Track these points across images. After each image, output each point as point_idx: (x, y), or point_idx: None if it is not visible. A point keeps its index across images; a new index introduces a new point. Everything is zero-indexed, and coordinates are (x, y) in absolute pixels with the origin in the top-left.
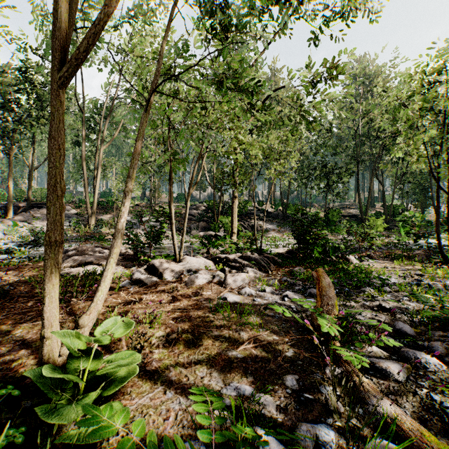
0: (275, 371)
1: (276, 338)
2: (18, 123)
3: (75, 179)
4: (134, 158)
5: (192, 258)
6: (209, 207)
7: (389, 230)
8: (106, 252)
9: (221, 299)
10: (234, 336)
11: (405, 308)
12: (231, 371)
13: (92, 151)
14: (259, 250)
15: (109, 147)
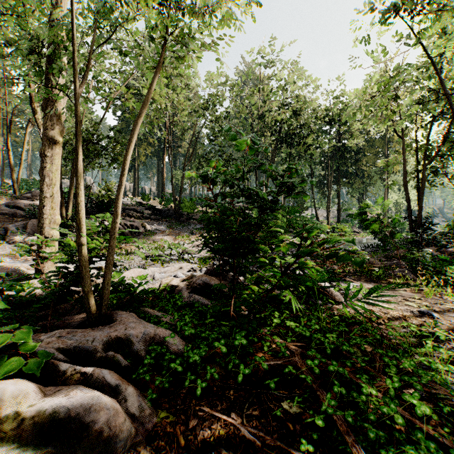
0: None
1: None
2: None
3: None
4: None
5: None
6: None
7: None
8: None
9: None
10: None
11: None
12: None
13: None
14: (100, 304)
15: None
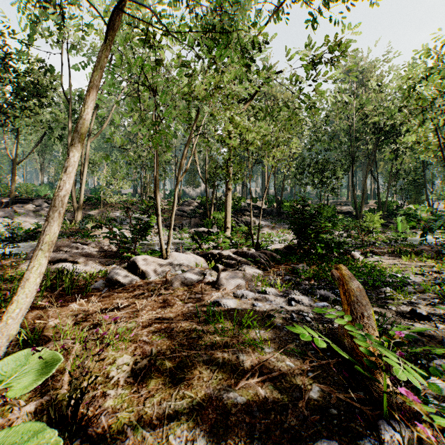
0: (298, 431)
1: (290, 365)
2: None
3: None
4: (84, 105)
5: (181, 254)
6: (202, 203)
7: (384, 227)
8: (86, 248)
9: (213, 304)
10: (231, 361)
11: (442, 314)
12: (228, 434)
13: None
14: (256, 246)
15: (100, 143)
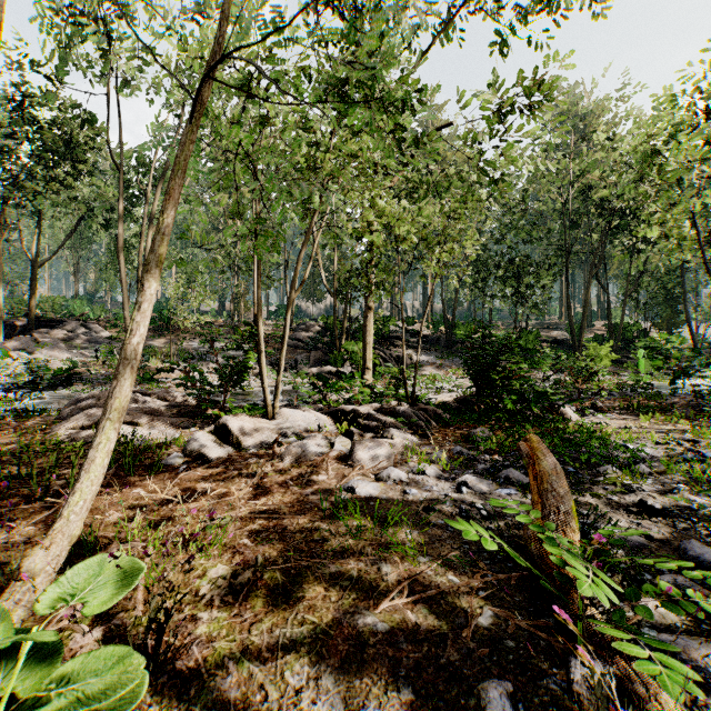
0: (459, 669)
1: (453, 580)
2: (12, 187)
3: (110, 281)
4: (164, 214)
5: (295, 412)
6: (327, 327)
7: (618, 364)
8: (150, 401)
9: (344, 491)
10: (369, 575)
11: (687, 507)
12: (364, 671)
13: (136, 236)
14: (411, 398)
15: None
